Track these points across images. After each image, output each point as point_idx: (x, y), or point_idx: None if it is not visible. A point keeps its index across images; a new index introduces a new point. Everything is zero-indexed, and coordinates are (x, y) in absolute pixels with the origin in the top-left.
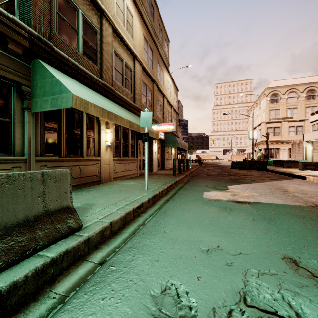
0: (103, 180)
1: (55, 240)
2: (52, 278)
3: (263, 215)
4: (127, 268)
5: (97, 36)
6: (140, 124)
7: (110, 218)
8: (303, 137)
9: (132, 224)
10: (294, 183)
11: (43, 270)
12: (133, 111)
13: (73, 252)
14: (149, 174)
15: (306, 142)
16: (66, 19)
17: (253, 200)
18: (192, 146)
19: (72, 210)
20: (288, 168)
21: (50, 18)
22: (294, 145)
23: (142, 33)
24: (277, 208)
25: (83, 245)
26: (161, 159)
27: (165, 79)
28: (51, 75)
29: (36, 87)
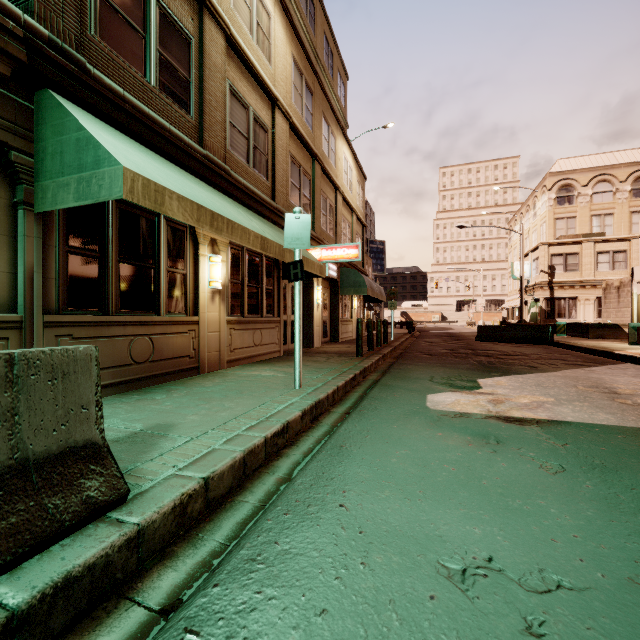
0: (205, 365)
1: (41, 544)
2: None
3: (581, 457)
4: (236, 639)
5: (192, 51)
6: (285, 242)
7: (204, 468)
8: (632, 273)
9: (261, 480)
10: (624, 372)
11: None
12: (272, 218)
13: (90, 579)
14: (306, 352)
15: None
16: (119, 7)
17: (544, 415)
18: (394, 293)
19: (101, 453)
20: (599, 340)
21: (80, 1)
22: (608, 292)
23: (291, 53)
24: (610, 438)
25: (121, 553)
26: (331, 320)
27: (339, 153)
28: (77, 124)
29: (43, 154)
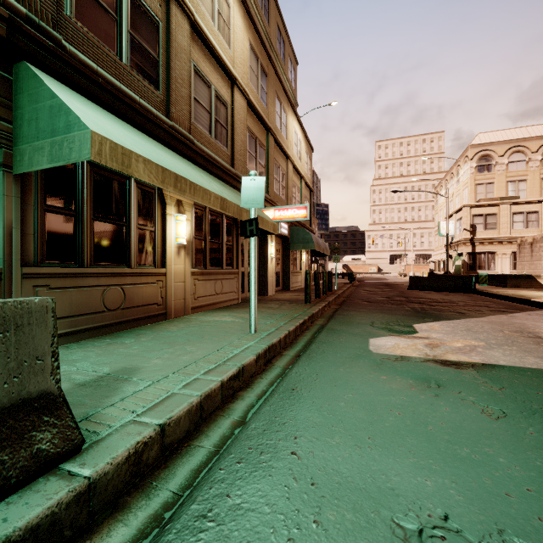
0: (172, 311)
1: None
2: None
3: (519, 401)
4: None
5: (160, 33)
6: (242, 202)
7: (162, 414)
8: None
9: (217, 423)
10: (542, 318)
11: None
12: (231, 182)
13: (33, 541)
14: (261, 300)
15: None
16: None
17: (478, 359)
18: (338, 248)
19: (56, 404)
20: (515, 289)
21: None
22: (523, 247)
23: (248, 39)
24: None
25: (70, 510)
26: (283, 271)
27: (290, 127)
28: (51, 93)
29: (21, 120)
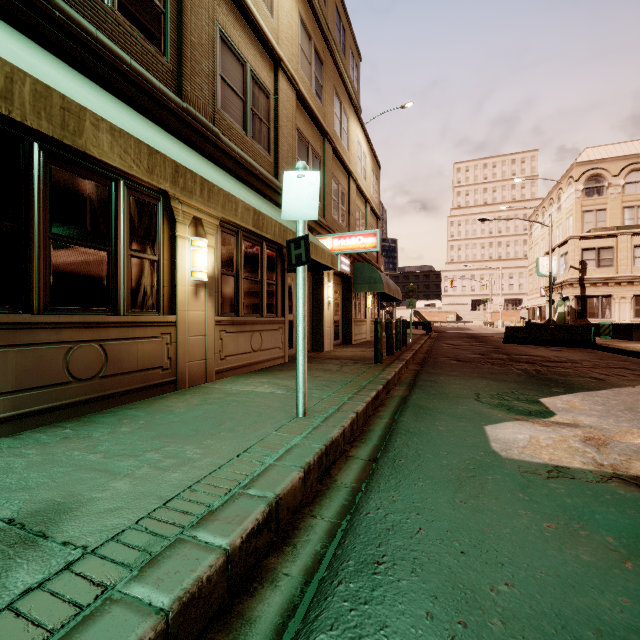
0: (185, 378)
1: None
2: None
3: None
4: None
5: None
6: (284, 211)
7: None
8: None
9: None
10: None
11: None
12: (274, 199)
13: None
14: (315, 358)
15: None
16: None
17: None
18: (413, 290)
19: None
20: None
21: None
22: None
23: (298, 11)
24: None
25: None
26: (343, 320)
27: (352, 135)
28: None
29: None
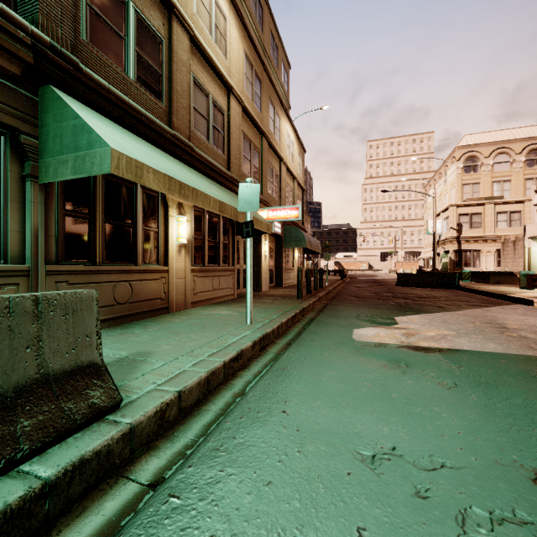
0: (173, 306)
1: (61, 436)
2: (46, 523)
3: (471, 376)
4: (206, 501)
5: (163, 50)
6: (239, 206)
7: (178, 384)
8: (524, 230)
9: (221, 394)
10: (514, 311)
11: (25, 508)
12: (228, 185)
13: (97, 461)
14: (255, 295)
15: (531, 239)
16: (105, 16)
17: (446, 345)
18: (329, 246)
19: (101, 371)
20: (497, 285)
21: (74, 13)
22: (506, 245)
23: (243, 49)
24: (495, 363)
25: (119, 444)
26: (276, 269)
27: (283, 130)
28: (74, 114)
29: (46, 136)
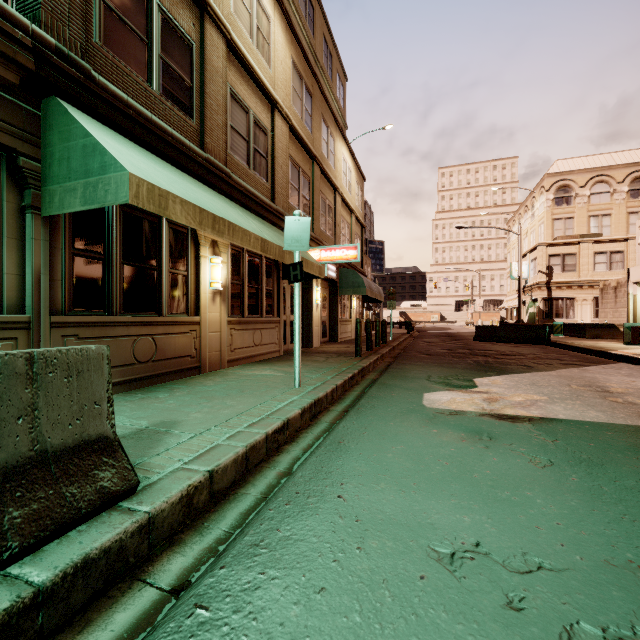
0: (206, 365)
1: (61, 530)
2: None
3: (569, 452)
4: (242, 613)
5: (193, 56)
6: (285, 244)
7: (209, 462)
8: (628, 274)
9: (263, 474)
10: (617, 372)
11: (11, 624)
12: (272, 219)
13: (106, 561)
14: (305, 352)
15: (636, 284)
16: (123, 14)
17: (537, 413)
18: (393, 293)
19: (112, 447)
20: (595, 340)
21: (85, 10)
22: (606, 292)
23: (291, 56)
24: (599, 435)
25: (134, 539)
26: (330, 320)
27: (338, 154)
28: (84, 131)
29: (50, 159)
